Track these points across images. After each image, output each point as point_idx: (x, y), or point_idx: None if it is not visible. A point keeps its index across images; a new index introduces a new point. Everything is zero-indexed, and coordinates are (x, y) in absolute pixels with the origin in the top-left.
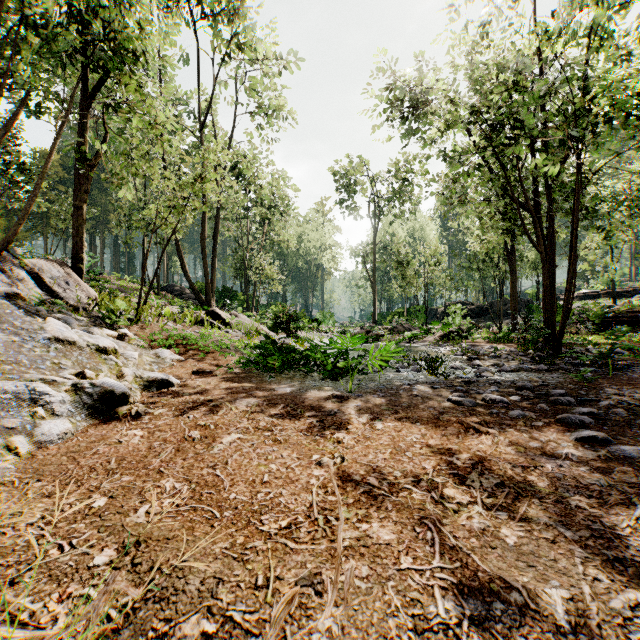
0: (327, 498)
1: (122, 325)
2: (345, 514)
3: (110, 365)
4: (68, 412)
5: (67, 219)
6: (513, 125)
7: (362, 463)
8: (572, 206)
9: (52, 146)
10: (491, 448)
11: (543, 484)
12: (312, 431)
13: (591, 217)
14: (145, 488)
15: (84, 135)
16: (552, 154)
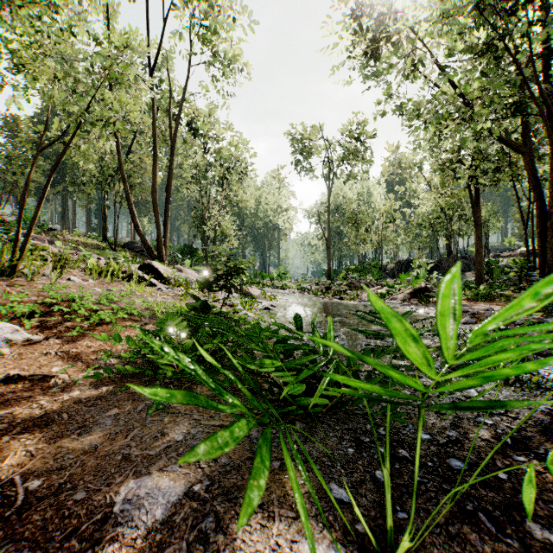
0: None
1: None
2: None
3: None
4: None
5: (19, 173)
6: None
7: None
8: None
9: None
10: None
11: None
12: None
13: None
14: None
15: None
16: None
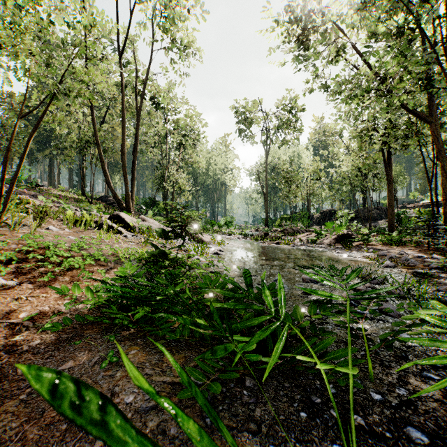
0: None
1: None
2: None
3: None
4: None
5: None
6: None
7: None
8: None
9: None
10: None
11: None
12: None
13: None
14: None
15: None
16: None
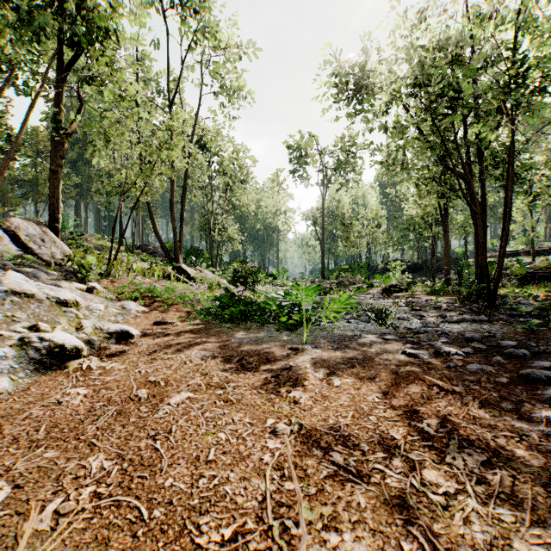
0: (283, 486)
1: (93, 279)
2: (307, 513)
3: (70, 317)
4: (11, 368)
5: None
6: (452, 95)
7: (322, 431)
8: (500, 173)
9: (27, 113)
10: (462, 411)
11: (537, 462)
12: (267, 388)
13: (516, 183)
14: (65, 470)
15: (60, 106)
16: (490, 121)
